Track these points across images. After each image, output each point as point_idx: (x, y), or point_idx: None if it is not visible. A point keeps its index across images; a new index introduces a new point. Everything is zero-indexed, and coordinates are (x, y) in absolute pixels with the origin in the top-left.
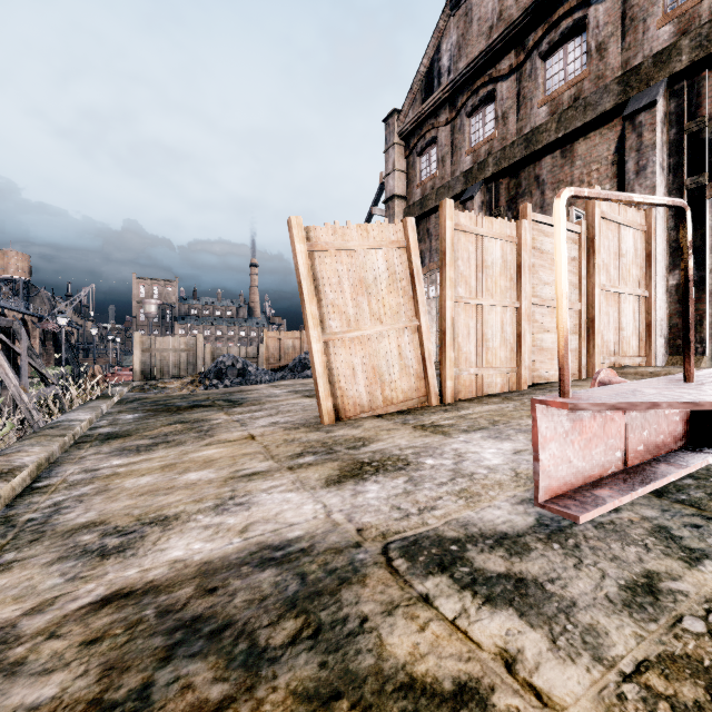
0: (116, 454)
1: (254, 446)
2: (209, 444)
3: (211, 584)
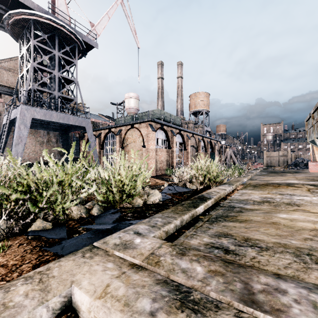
0: (263, 176)
1: (293, 178)
2: (283, 177)
3: (277, 183)
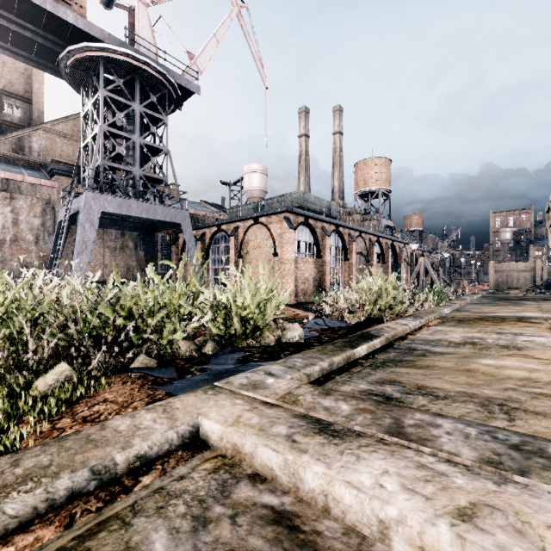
0: (481, 306)
1: (536, 308)
2: (517, 307)
3: (502, 316)
